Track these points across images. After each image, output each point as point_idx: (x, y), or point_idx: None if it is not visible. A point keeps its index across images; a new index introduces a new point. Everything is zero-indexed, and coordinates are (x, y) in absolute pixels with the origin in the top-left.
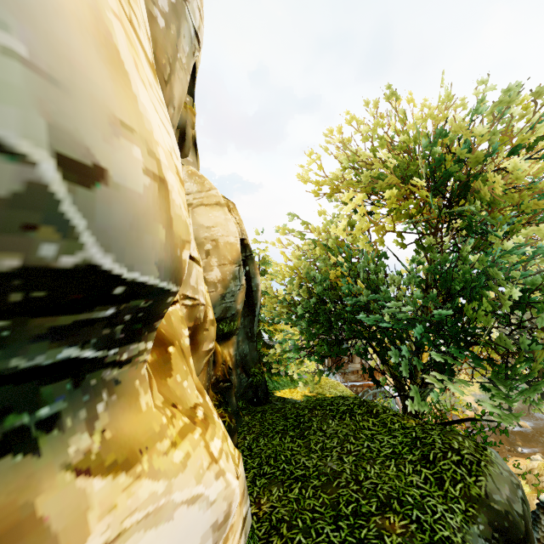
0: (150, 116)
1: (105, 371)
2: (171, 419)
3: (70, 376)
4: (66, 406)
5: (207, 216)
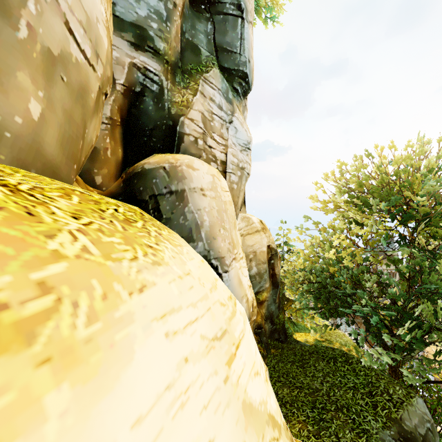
0: (245, 284)
1: None
2: None
3: None
4: None
5: (251, 239)
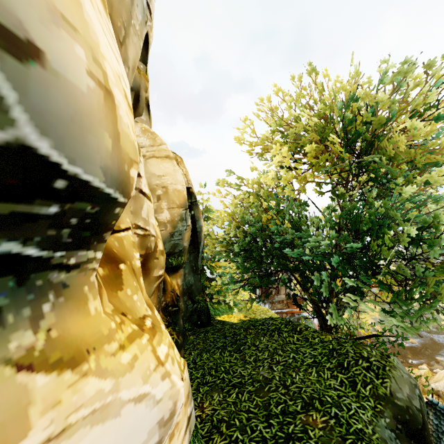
0: (96, 30)
1: (52, 274)
2: (120, 325)
3: (13, 273)
4: (8, 303)
5: (158, 166)
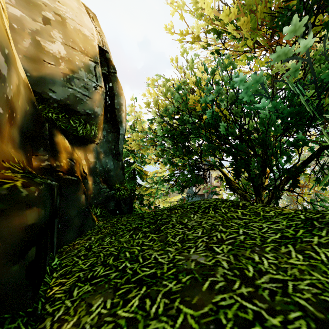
0: None
1: None
2: None
3: None
4: None
5: None
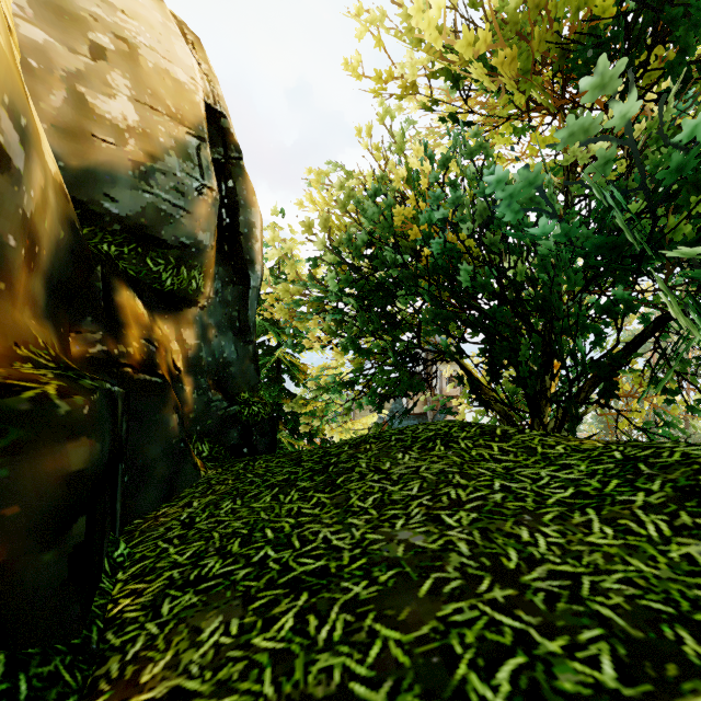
0: None
1: None
2: None
3: None
4: None
5: None
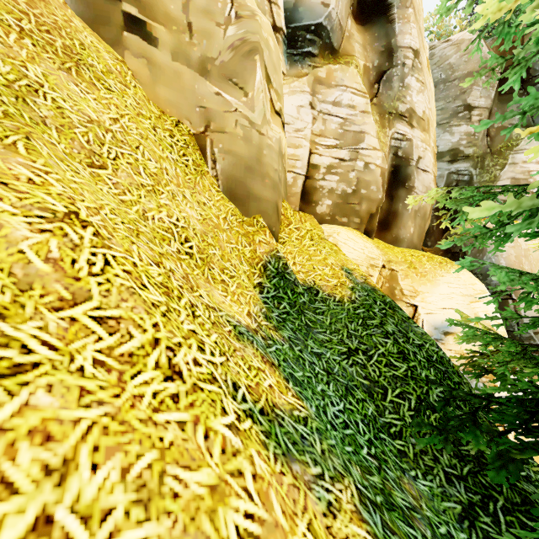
0: None
1: None
2: None
3: None
4: None
5: None
